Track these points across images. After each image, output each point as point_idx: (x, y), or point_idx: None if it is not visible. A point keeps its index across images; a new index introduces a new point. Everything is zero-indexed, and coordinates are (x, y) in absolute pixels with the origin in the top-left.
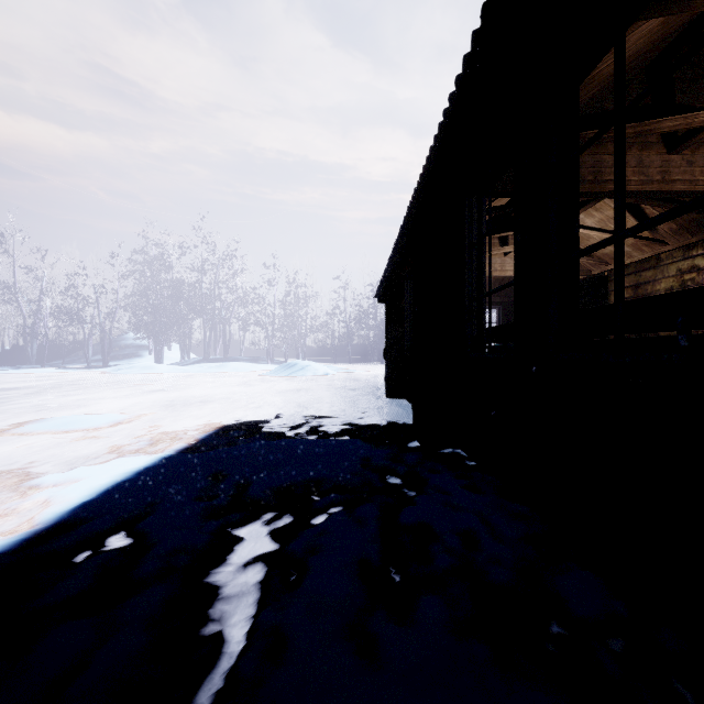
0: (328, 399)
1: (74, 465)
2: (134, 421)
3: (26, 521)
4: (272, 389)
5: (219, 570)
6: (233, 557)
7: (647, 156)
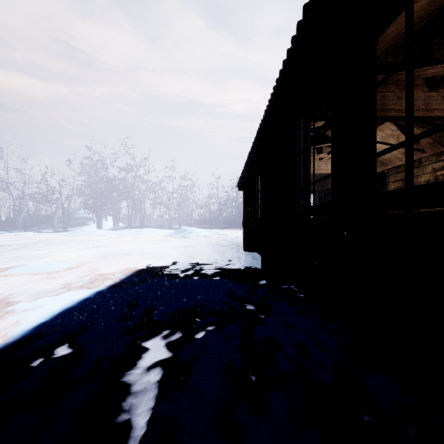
0: (206, 252)
1: (38, 297)
2: (81, 267)
3: (2, 336)
4: (170, 246)
5: (130, 372)
6: (141, 362)
7: (415, 93)
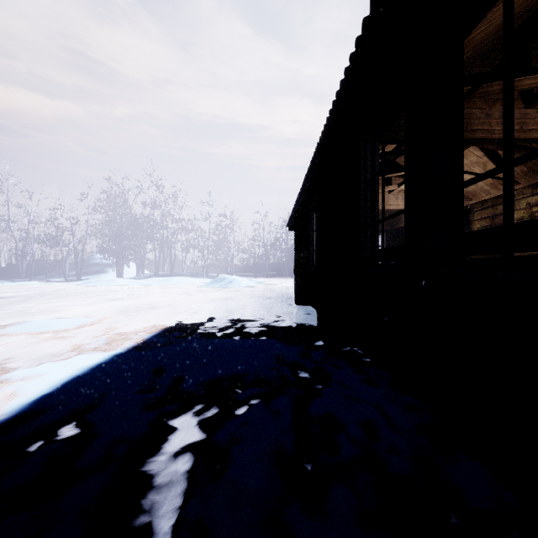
0: (250, 306)
1: (41, 361)
2: (95, 324)
3: None
4: (206, 298)
5: (153, 459)
6: (166, 446)
7: None
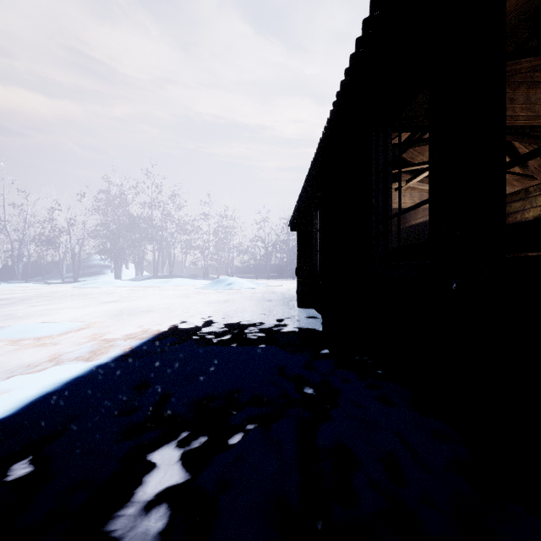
0: (250, 309)
1: (13, 374)
2: (83, 329)
3: None
4: (205, 301)
5: (118, 513)
6: (139, 492)
7: (534, 94)
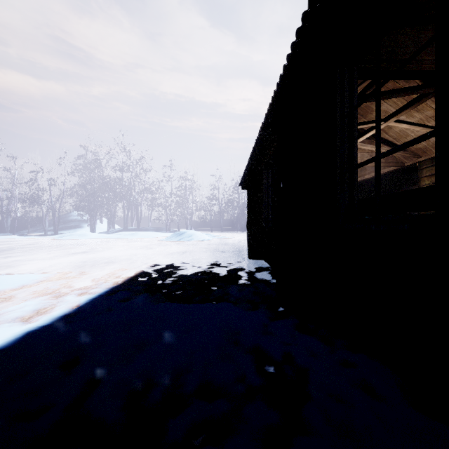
0: (205, 260)
1: None
2: (40, 282)
3: None
4: (164, 252)
5: None
6: None
7: None
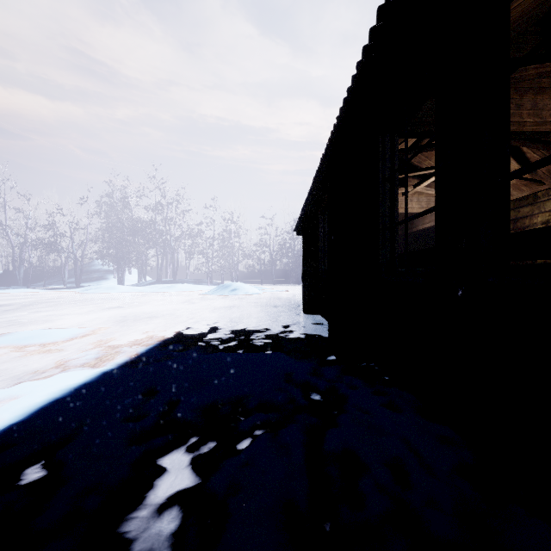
0: (255, 315)
1: (20, 380)
2: (88, 336)
3: None
4: (209, 306)
5: (132, 515)
6: (150, 495)
7: (541, 100)
